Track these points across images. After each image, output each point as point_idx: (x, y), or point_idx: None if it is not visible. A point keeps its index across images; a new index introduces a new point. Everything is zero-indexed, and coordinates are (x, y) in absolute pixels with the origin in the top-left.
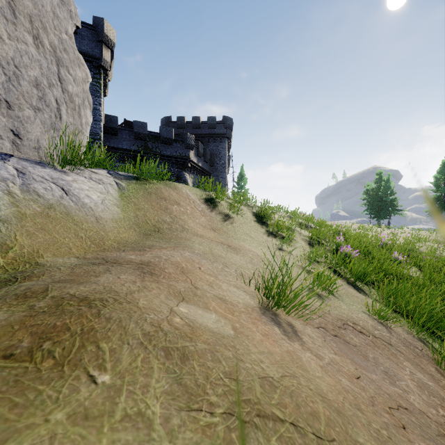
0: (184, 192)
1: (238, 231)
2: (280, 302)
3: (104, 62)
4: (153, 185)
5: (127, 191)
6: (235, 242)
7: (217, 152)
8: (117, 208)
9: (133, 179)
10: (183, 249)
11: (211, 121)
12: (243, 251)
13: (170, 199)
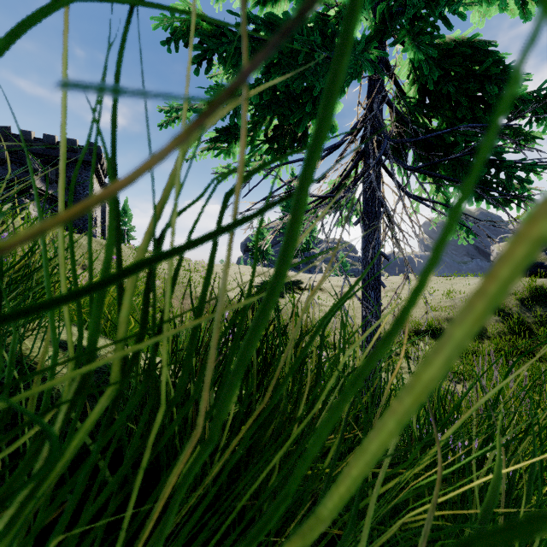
0: None
1: None
2: None
3: None
4: None
5: None
6: None
7: (81, 181)
8: None
9: None
10: None
11: (70, 144)
12: None
13: None
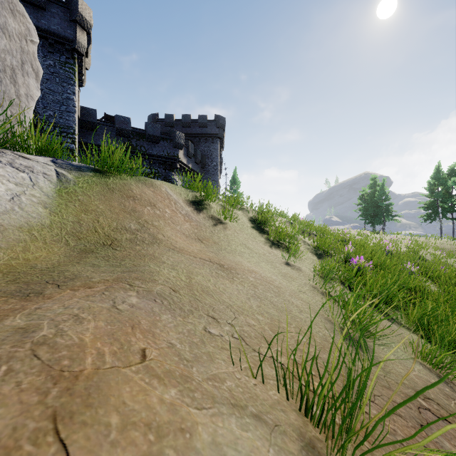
0: (163, 191)
1: (233, 241)
2: (353, 450)
3: (79, 46)
4: (119, 180)
5: (73, 185)
6: (229, 257)
7: (209, 153)
8: (41, 209)
9: (90, 170)
10: (129, 288)
11: (202, 120)
12: (241, 273)
13: (141, 199)
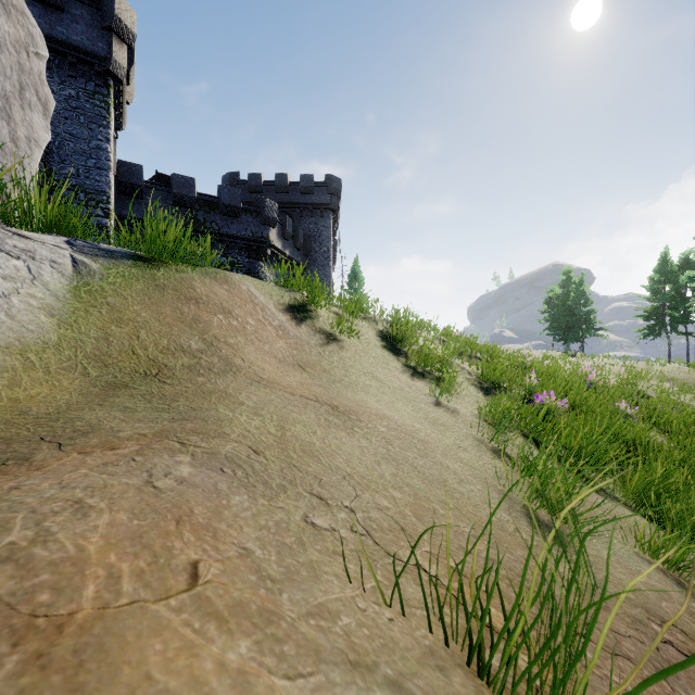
0: (244, 290)
1: (353, 369)
2: None
3: (115, 67)
4: (175, 272)
5: (100, 280)
6: (346, 394)
7: (317, 233)
8: (45, 318)
9: (128, 257)
10: (179, 448)
11: (305, 182)
12: (366, 419)
13: (208, 302)
